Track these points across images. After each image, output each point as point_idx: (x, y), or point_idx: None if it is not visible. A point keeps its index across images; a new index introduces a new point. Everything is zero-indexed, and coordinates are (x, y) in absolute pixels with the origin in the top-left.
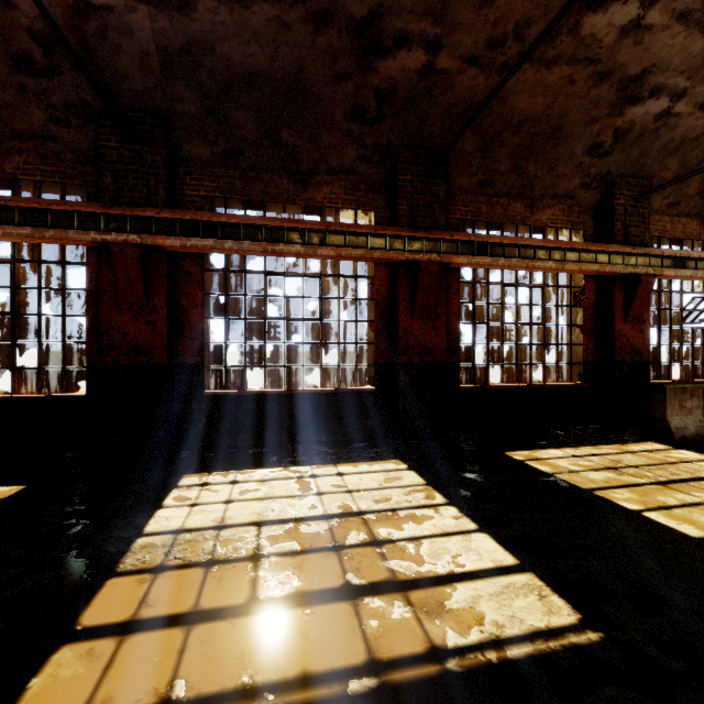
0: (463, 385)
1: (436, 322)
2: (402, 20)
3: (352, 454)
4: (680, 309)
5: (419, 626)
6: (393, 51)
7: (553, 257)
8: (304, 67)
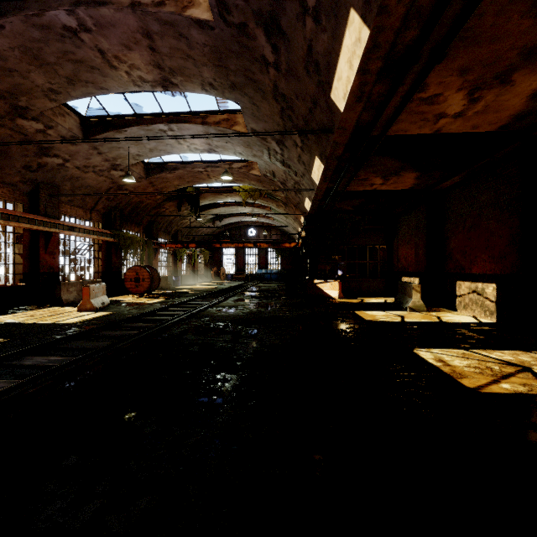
0: None
1: None
2: None
3: None
4: (75, 248)
5: None
6: None
7: (3, 218)
8: None
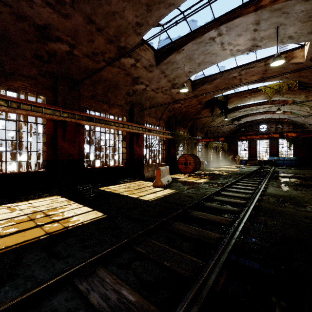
0: (85, 167)
1: (74, 144)
2: (59, 33)
3: (35, 197)
4: (151, 143)
5: (62, 225)
6: (55, 41)
7: (116, 125)
8: (9, 30)
